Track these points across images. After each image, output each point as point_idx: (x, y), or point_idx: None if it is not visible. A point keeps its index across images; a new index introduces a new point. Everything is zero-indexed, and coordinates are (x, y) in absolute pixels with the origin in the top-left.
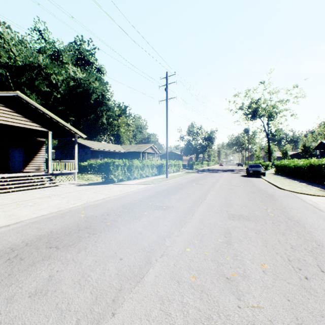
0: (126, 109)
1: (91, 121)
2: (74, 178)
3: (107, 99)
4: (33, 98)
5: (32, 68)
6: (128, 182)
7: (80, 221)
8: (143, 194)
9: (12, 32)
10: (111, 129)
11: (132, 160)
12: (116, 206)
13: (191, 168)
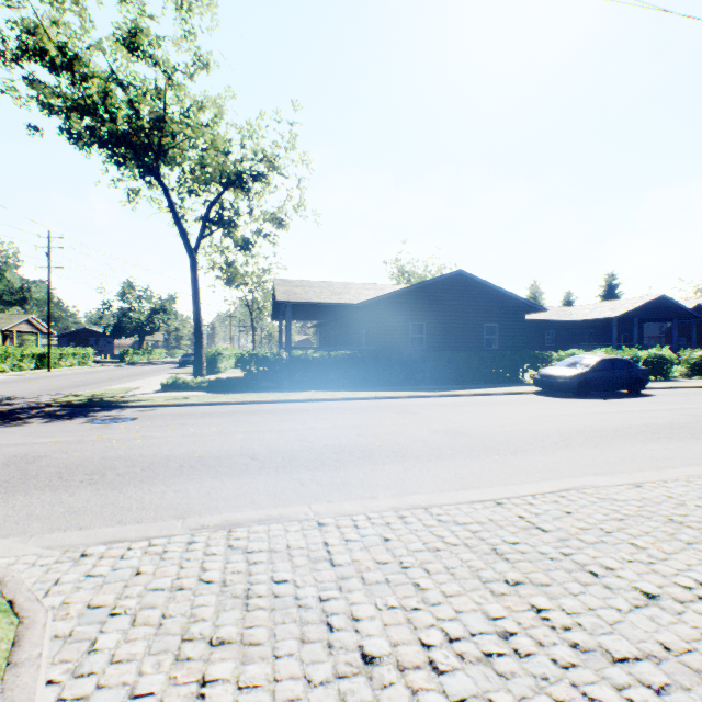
0: None
1: None
2: None
3: None
4: None
5: None
6: None
7: None
8: (8, 380)
9: None
10: None
11: None
12: None
13: (123, 361)
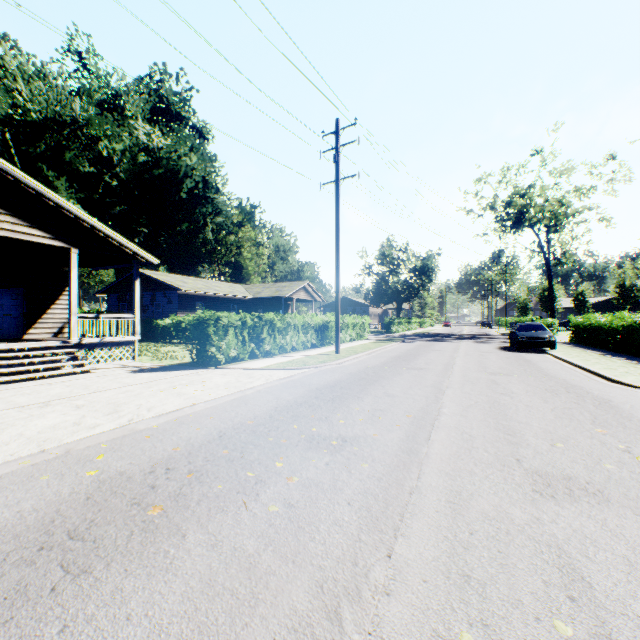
0: (253, 213)
1: (182, 235)
2: (133, 354)
3: (216, 190)
4: (60, 186)
5: (60, 125)
6: (251, 362)
7: (71, 500)
8: (280, 396)
9: (22, 54)
10: (225, 252)
11: (261, 314)
12: (202, 436)
13: (387, 332)
